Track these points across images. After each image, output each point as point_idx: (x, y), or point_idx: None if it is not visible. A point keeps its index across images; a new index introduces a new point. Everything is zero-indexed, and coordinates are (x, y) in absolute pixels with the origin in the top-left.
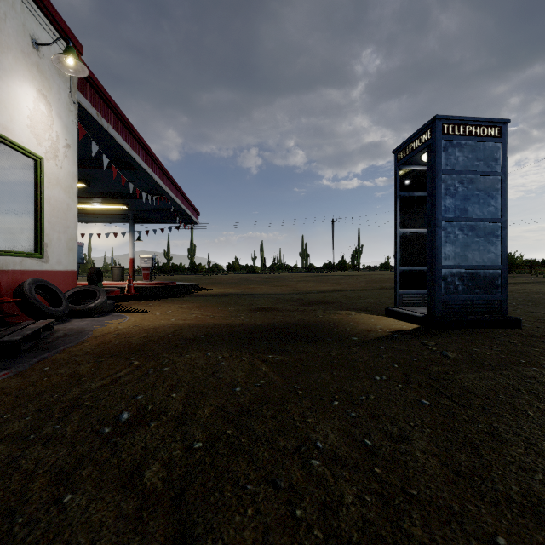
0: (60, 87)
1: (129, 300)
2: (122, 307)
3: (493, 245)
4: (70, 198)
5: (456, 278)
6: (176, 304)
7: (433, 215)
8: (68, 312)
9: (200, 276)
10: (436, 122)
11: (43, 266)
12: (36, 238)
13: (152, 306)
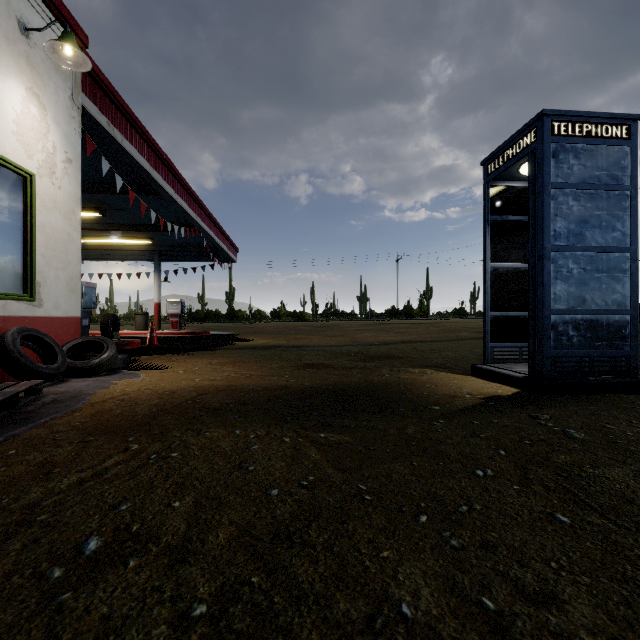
0: (59, 86)
1: (150, 353)
2: (138, 363)
3: (619, 283)
4: (71, 227)
5: (570, 327)
6: (206, 359)
7: (538, 243)
8: (66, 370)
9: (239, 324)
10: (543, 118)
11: (35, 312)
12: (25, 275)
13: (176, 362)
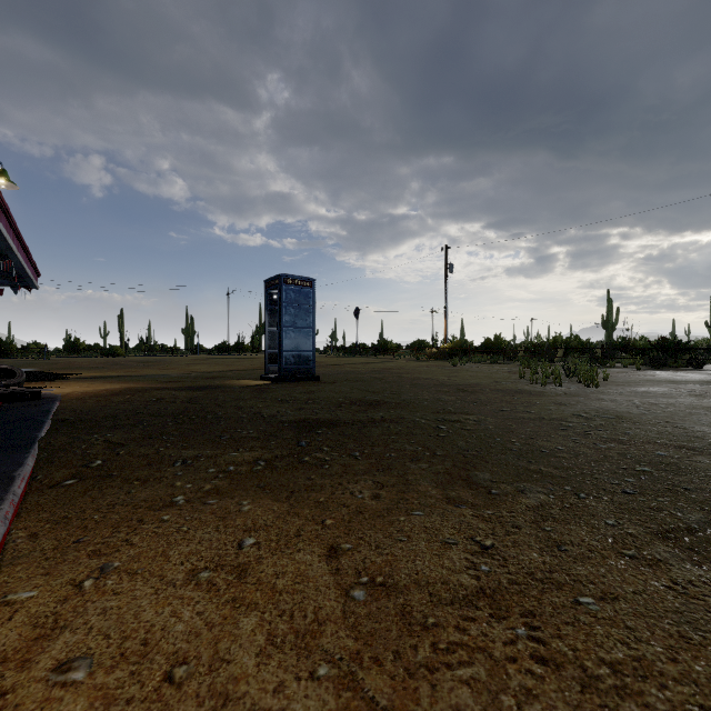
0: None
1: None
2: None
3: (309, 340)
4: None
5: (291, 357)
6: (79, 382)
7: (280, 324)
8: None
9: (29, 360)
10: (281, 277)
11: None
12: None
13: (57, 384)
